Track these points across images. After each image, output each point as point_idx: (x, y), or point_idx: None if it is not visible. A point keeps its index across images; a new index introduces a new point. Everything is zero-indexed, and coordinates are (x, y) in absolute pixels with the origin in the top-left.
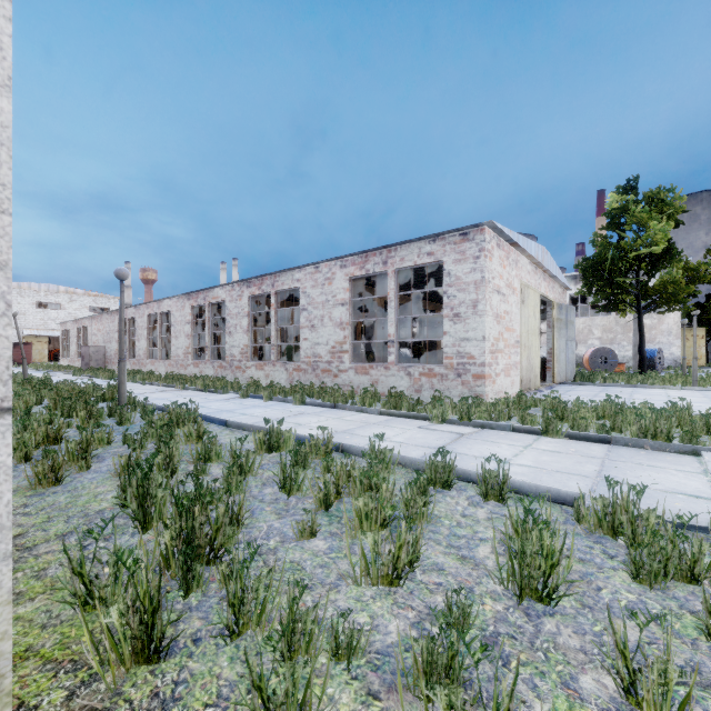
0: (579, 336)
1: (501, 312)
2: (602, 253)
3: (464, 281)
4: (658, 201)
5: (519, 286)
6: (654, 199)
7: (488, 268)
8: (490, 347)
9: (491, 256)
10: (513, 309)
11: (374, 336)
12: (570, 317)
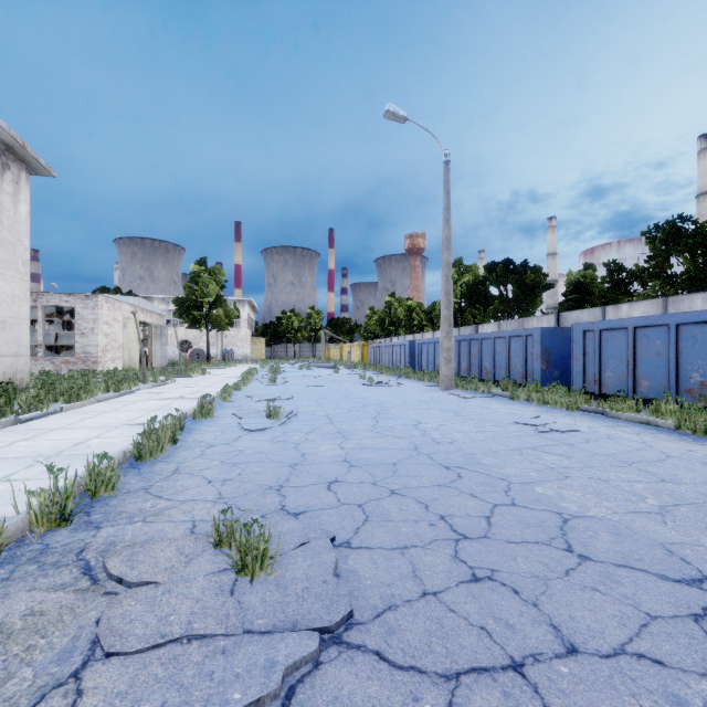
0: (194, 340)
1: (109, 333)
2: (189, 296)
3: (88, 318)
4: (215, 274)
5: (122, 319)
6: (213, 272)
7: (100, 313)
8: (102, 349)
9: (102, 307)
10: (118, 330)
11: None
12: (164, 332)
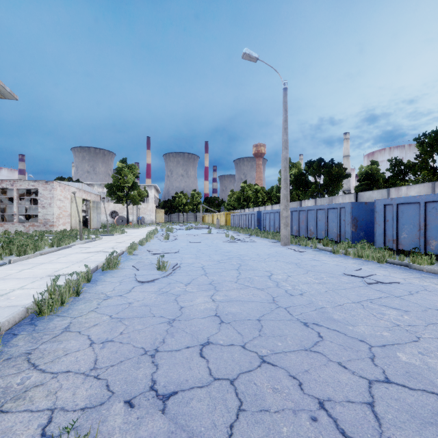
0: (120, 210)
1: (61, 206)
2: (116, 182)
3: (47, 196)
4: (132, 168)
5: (70, 197)
6: (131, 167)
7: (55, 193)
8: (56, 217)
9: (56, 189)
10: (67, 204)
11: (4, 210)
12: (99, 205)
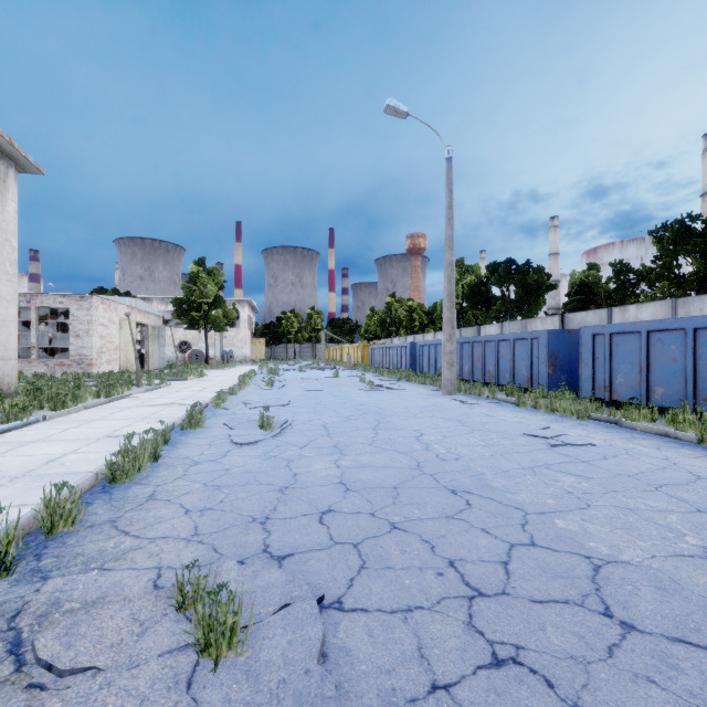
0: (194, 340)
1: (105, 334)
2: (188, 296)
3: (82, 320)
4: (213, 274)
5: (118, 320)
6: (212, 272)
7: (95, 315)
8: (97, 351)
9: (98, 309)
10: (114, 332)
11: None
12: (162, 333)
